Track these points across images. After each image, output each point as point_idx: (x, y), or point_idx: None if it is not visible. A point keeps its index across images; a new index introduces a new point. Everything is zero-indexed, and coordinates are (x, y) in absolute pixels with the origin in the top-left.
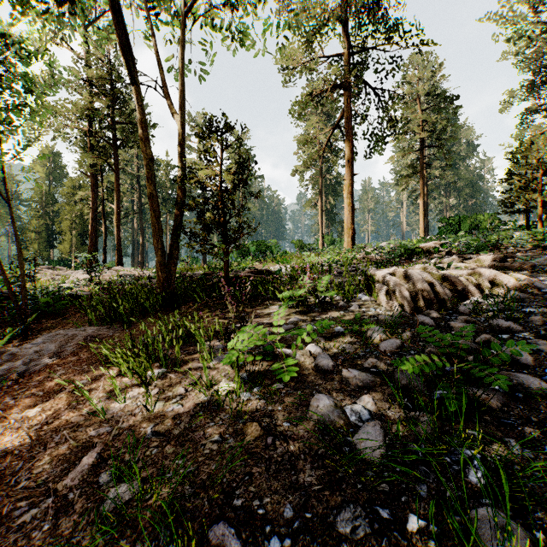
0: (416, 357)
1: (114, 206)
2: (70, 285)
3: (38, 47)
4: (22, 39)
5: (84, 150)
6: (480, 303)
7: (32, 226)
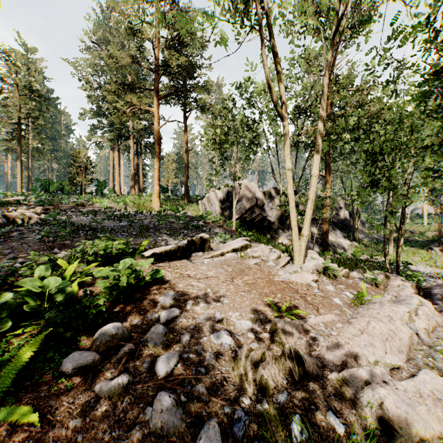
0: None
1: None
2: None
3: None
4: None
5: None
6: (18, 224)
7: None
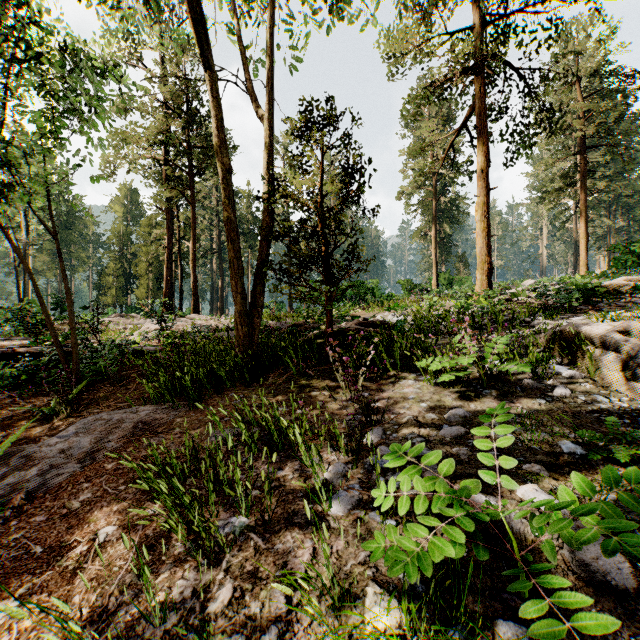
0: None
1: (190, 244)
2: (139, 338)
3: (105, 59)
4: (88, 52)
5: (159, 183)
6: None
7: (109, 270)
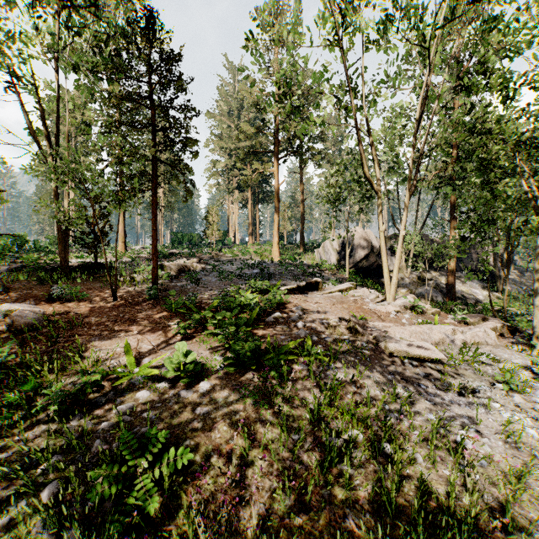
0: (186, 276)
1: None
2: None
3: None
4: None
5: None
6: (194, 271)
7: None
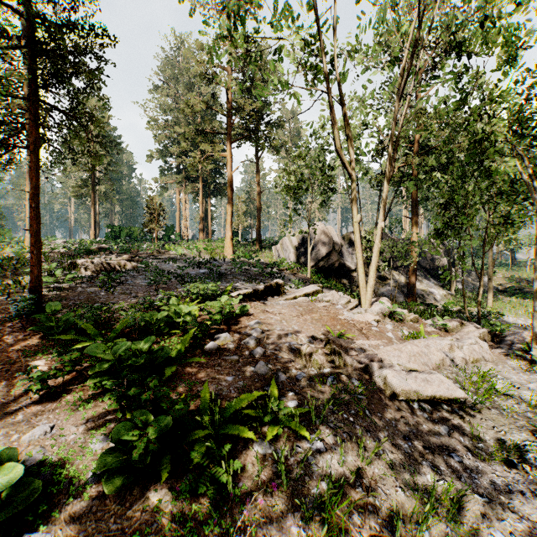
0: (102, 277)
1: None
2: None
3: None
4: None
5: None
6: (119, 271)
7: None
